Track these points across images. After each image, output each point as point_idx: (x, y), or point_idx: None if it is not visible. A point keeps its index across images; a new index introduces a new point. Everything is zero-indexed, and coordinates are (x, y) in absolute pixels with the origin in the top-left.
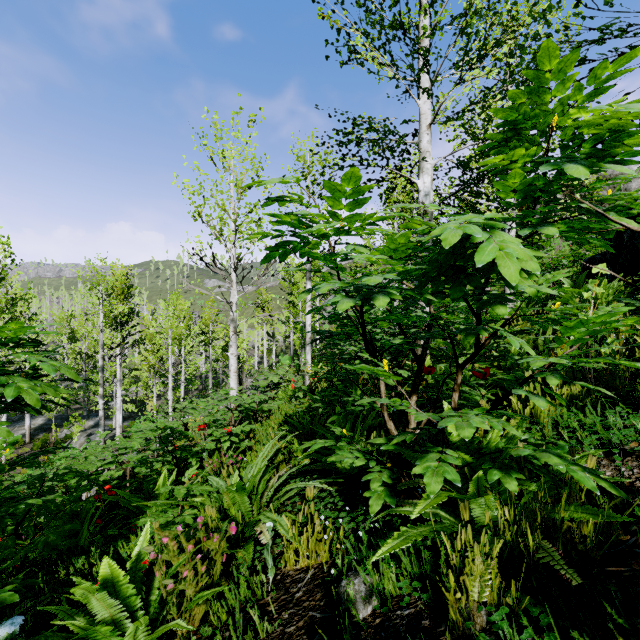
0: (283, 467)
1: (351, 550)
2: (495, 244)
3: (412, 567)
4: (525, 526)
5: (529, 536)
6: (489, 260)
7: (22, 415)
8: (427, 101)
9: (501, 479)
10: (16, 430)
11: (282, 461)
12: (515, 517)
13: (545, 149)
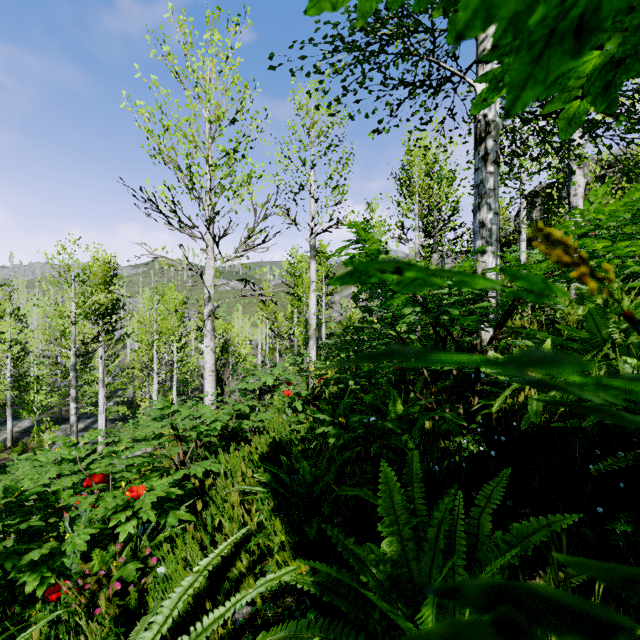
0: (249, 585)
1: None
2: None
3: None
4: None
5: None
6: None
7: None
8: None
9: None
10: None
11: (247, 571)
12: None
13: None
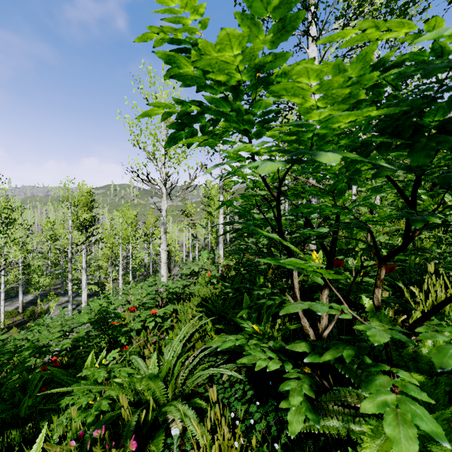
0: (199, 344)
1: None
2: None
3: None
4: None
5: None
6: None
7: (18, 293)
8: (314, 50)
9: None
10: (13, 303)
11: (198, 339)
12: None
13: None
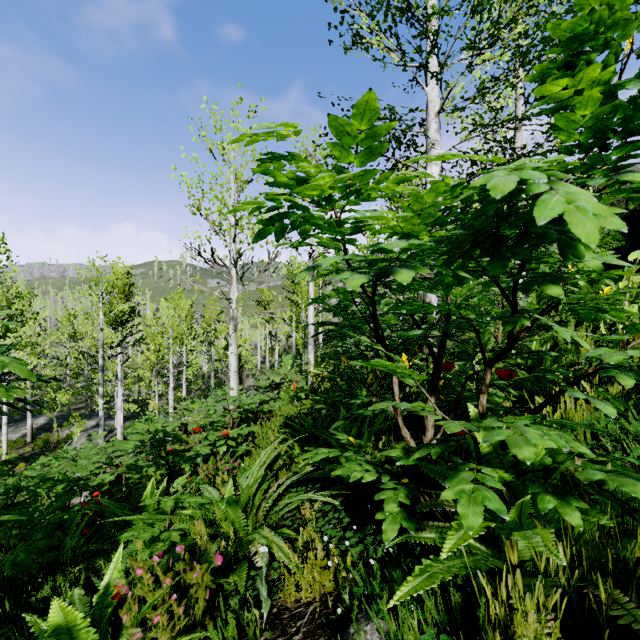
0: (283, 473)
1: (360, 583)
2: (559, 196)
3: (437, 611)
4: (586, 567)
5: (600, 586)
6: (554, 216)
7: (24, 415)
8: (435, 88)
9: (558, 508)
10: (18, 430)
11: (282, 467)
12: (565, 550)
13: (619, 77)
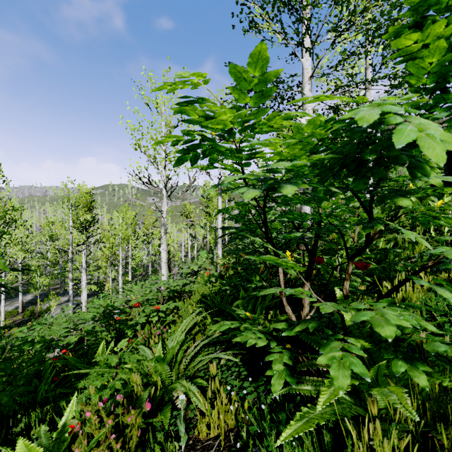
0: (199, 337)
1: (254, 423)
2: (412, 126)
3: (313, 448)
4: (429, 416)
5: (443, 434)
6: (409, 141)
7: (17, 293)
8: (308, 59)
9: (408, 371)
10: (13, 303)
11: (198, 332)
12: (411, 401)
13: None
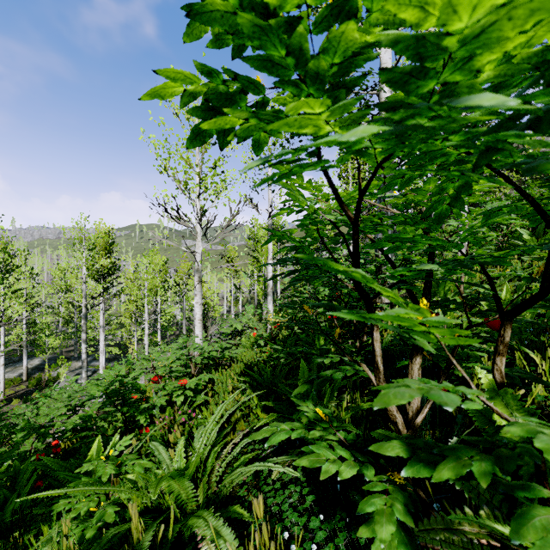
0: (241, 425)
1: None
2: None
3: None
4: None
5: None
6: None
7: (22, 356)
8: (388, 50)
9: None
10: (16, 369)
11: (240, 418)
12: None
13: None
